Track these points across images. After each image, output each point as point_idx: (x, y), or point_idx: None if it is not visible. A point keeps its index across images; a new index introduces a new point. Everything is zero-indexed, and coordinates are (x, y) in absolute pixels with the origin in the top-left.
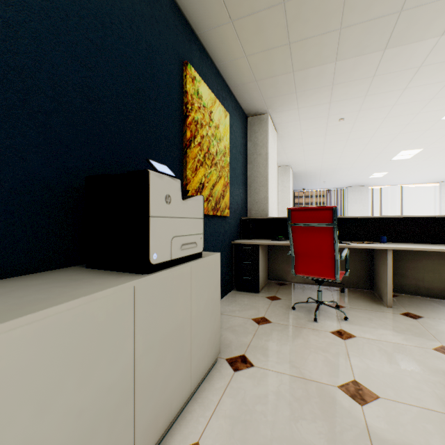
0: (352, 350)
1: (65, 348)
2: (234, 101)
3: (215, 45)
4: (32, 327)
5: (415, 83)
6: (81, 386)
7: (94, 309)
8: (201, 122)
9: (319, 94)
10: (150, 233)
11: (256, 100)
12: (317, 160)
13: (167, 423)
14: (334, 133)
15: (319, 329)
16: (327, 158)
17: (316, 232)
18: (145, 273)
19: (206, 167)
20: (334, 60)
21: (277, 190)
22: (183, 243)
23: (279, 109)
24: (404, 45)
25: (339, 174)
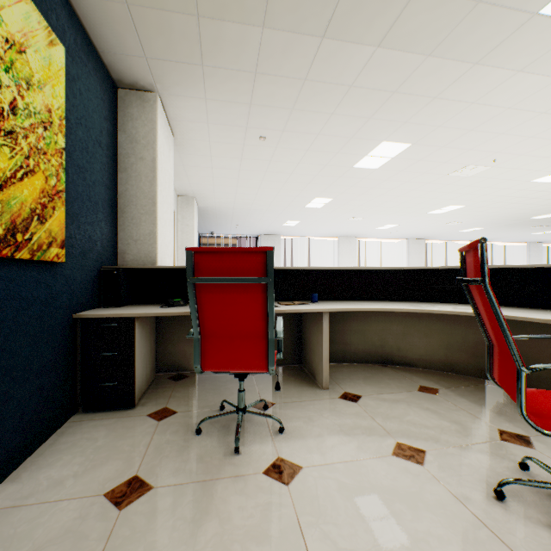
0: (305, 510)
1: None
2: (83, 35)
3: None
4: None
5: (342, 110)
6: None
7: None
8: None
9: (237, 82)
10: None
11: (131, 53)
12: (230, 195)
13: None
14: (253, 157)
15: (245, 473)
16: (242, 194)
17: (239, 293)
18: None
19: None
20: (261, 23)
21: (177, 230)
22: None
23: (175, 90)
24: (343, 42)
25: (254, 217)
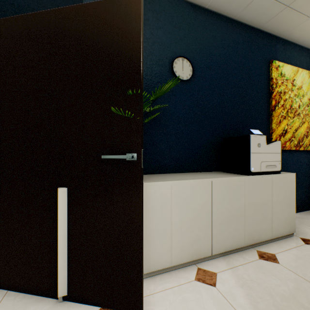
0: None
1: (225, 190)
2: None
3: (296, 35)
4: (219, 181)
5: None
6: (228, 203)
7: (232, 182)
8: (283, 91)
9: None
10: (250, 159)
11: None
12: None
13: (258, 240)
14: None
15: None
16: None
17: None
18: (248, 175)
19: (288, 118)
20: None
21: None
22: (267, 165)
23: None
24: None
25: None
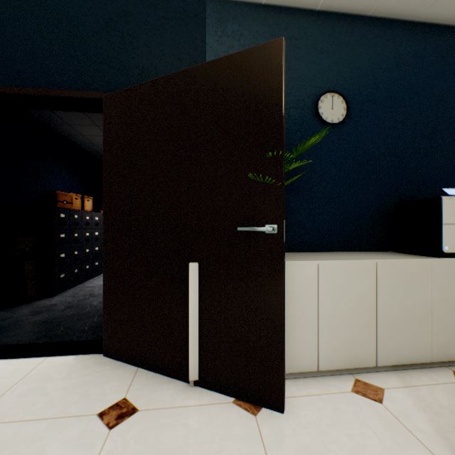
0: None
1: (398, 277)
2: None
3: None
4: (388, 264)
5: None
6: (404, 296)
7: (410, 266)
8: None
9: None
10: (442, 234)
11: None
12: None
13: None
14: None
15: None
16: None
17: None
18: (438, 257)
19: None
20: None
21: None
22: None
23: None
24: None
25: None
